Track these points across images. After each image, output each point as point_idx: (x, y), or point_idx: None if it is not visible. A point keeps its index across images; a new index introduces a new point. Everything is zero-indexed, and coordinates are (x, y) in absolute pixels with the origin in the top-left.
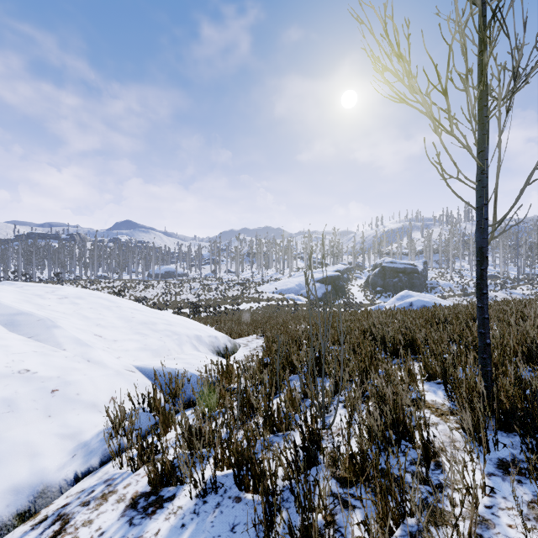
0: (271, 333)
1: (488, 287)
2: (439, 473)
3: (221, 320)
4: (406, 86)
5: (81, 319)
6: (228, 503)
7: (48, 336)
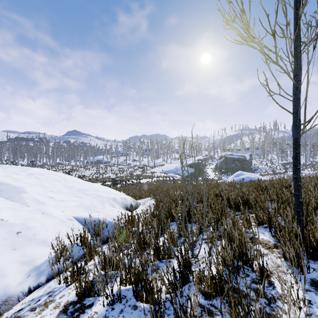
0: (159, 196)
1: (288, 169)
2: (271, 289)
3: (129, 189)
4: (247, 32)
5: (41, 187)
6: (128, 310)
7: (18, 198)
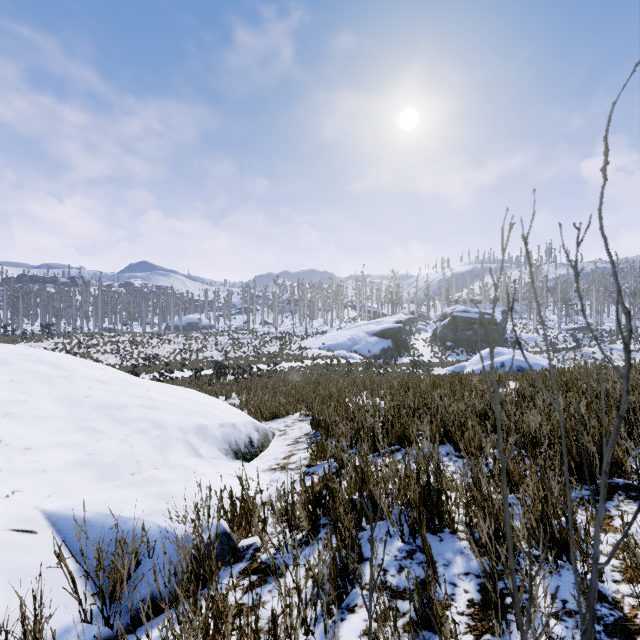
0: (321, 414)
1: (581, 342)
2: None
3: (251, 387)
4: None
5: None
6: None
7: None
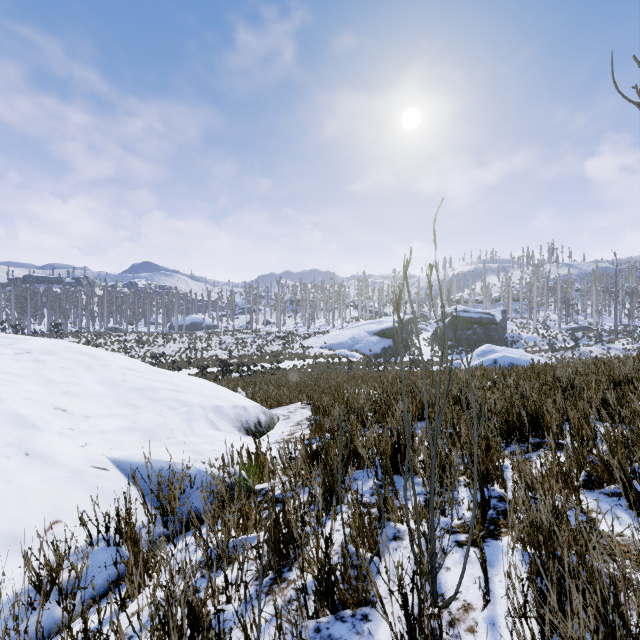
0: (320, 401)
1: (580, 341)
2: None
3: (256, 382)
4: None
5: (42, 384)
6: None
7: None
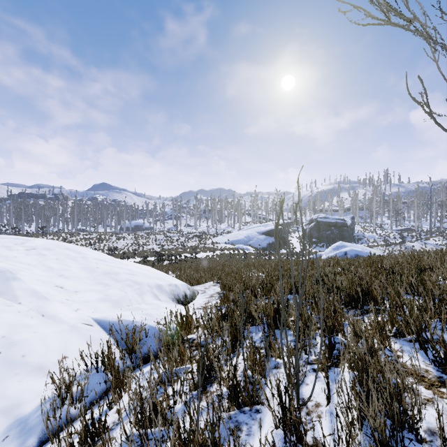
0: (226, 281)
1: (406, 239)
2: None
3: (181, 268)
4: None
5: (45, 270)
6: None
7: (5, 289)
